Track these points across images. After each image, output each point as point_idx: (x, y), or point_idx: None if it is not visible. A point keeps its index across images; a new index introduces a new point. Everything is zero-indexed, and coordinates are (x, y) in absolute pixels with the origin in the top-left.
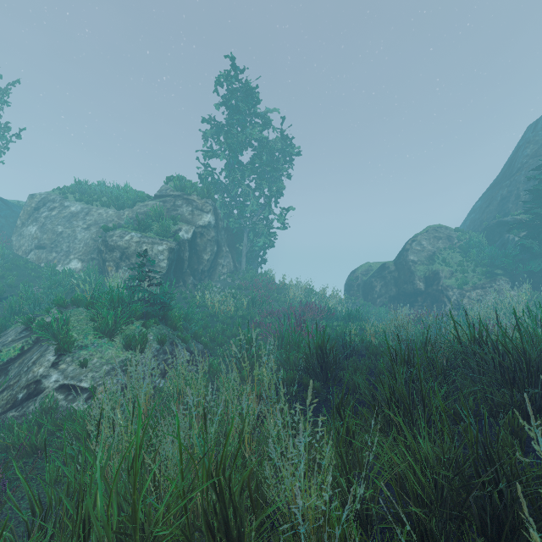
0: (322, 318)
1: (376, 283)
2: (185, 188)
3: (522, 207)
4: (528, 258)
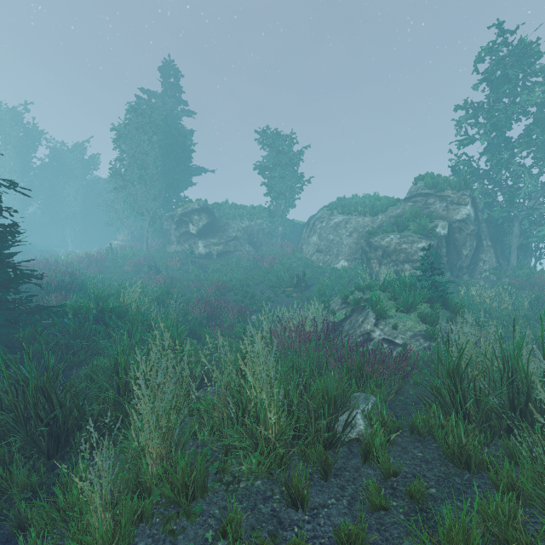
0: None
1: None
2: (436, 185)
3: None
4: None
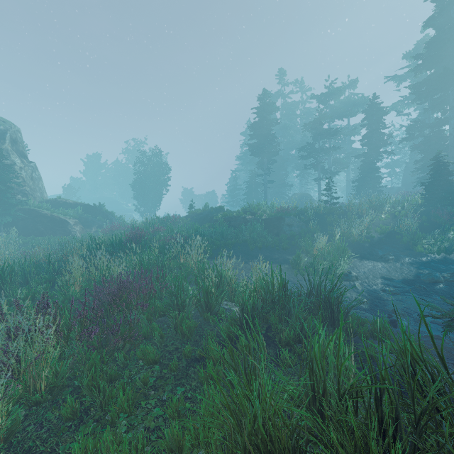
0: None
1: None
2: None
3: None
4: None
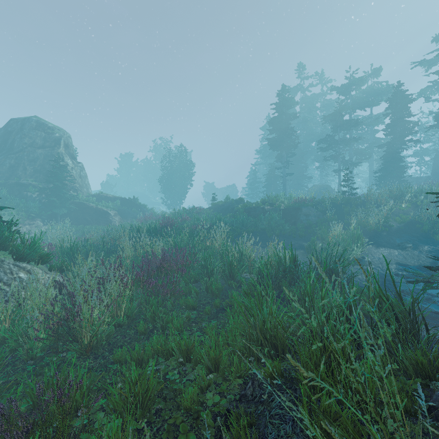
0: None
1: None
2: None
3: (30, 176)
4: (43, 208)
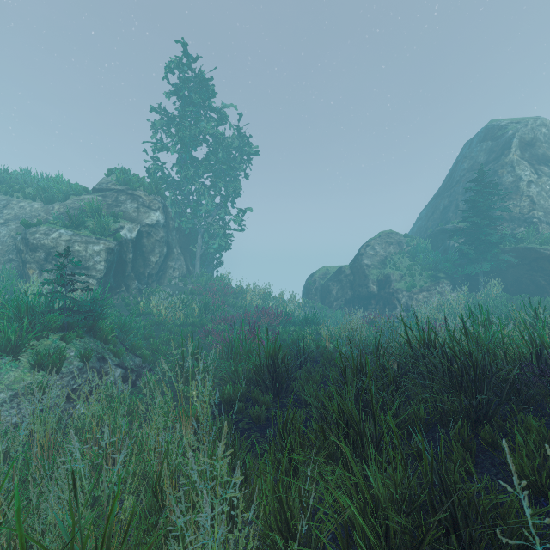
0: (279, 323)
1: (333, 286)
2: (129, 182)
3: (460, 216)
4: (465, 263)
